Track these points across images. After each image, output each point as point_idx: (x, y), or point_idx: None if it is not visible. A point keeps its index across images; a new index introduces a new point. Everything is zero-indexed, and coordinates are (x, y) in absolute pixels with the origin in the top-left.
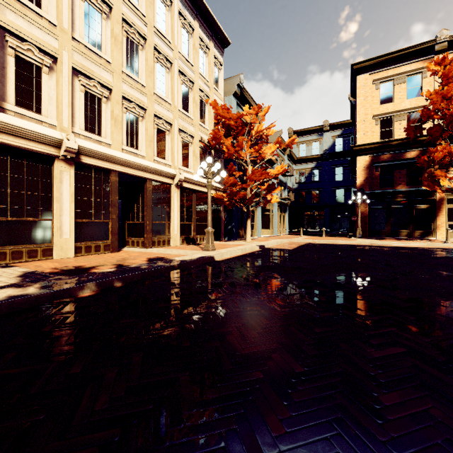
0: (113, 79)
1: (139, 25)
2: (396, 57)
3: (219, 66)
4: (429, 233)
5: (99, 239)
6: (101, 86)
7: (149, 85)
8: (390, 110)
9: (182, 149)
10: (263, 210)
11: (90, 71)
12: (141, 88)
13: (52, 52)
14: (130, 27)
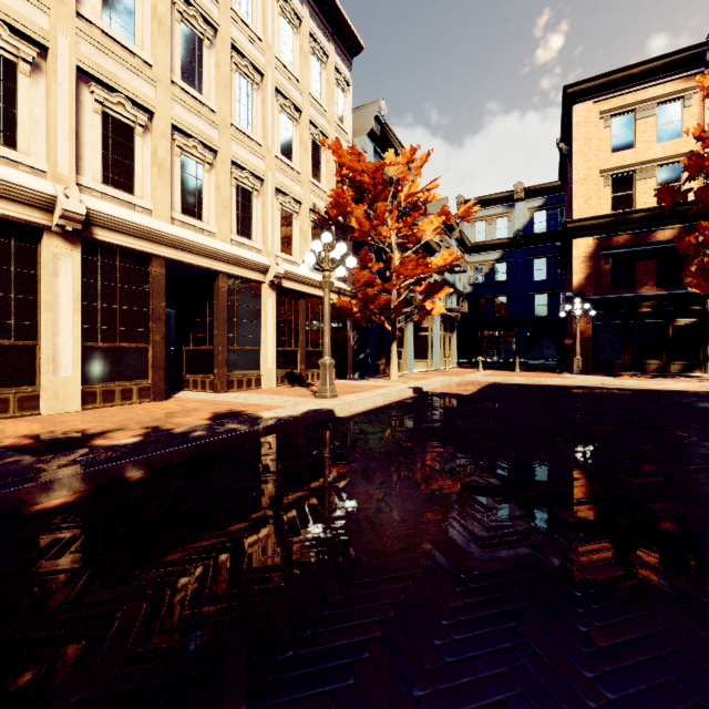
0: (156, 94)
1: (203, 3)
2: (639, 73)
3: (344, 87)
4: (695, 367)
5: (130, 378)
6: (134, 106)
7: (223, 110)
8: (629, 161)
9: (282, 223)
10: (417, 328)
11: (111, 77)
12: (207, 113)
13: (36, 36)
14: (188, 5)
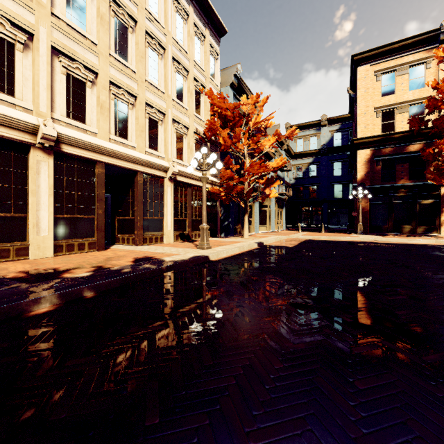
0: (99, 62)
1: (128, 5)
2: (398, 47)
3: (215, 56)
4: (433, 229)
5: (83, 236)
6: (86, 69)
7: (140, 71)
8: (392, 102)
9: (177, 141)
10: (261, 205)
11: (72, 52)
12: (130, 73)
13: (26, 27)
14: (119, 7)
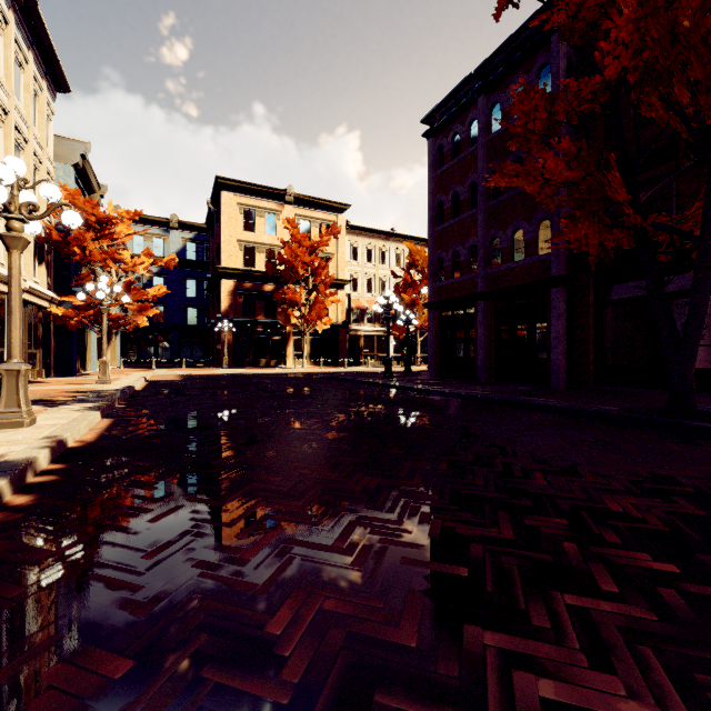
0: None
1: None
2: (257, 190)
3: (49, 115)
4: (282, 362)
5: None
6: None
7: None
8: (252, 239)
9: None
10: None
11: None
12: None
13: None
14: None
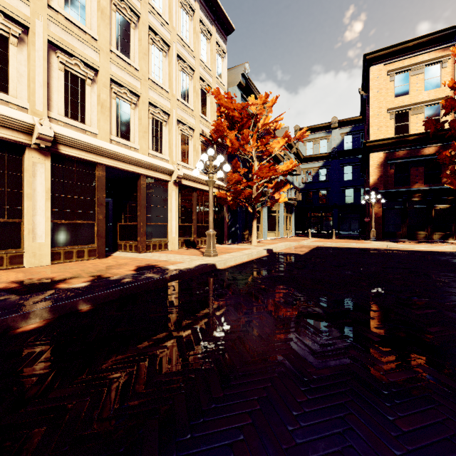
0: (100, 58)
1: None
2: (412, 46)
3: (222, 55)
4: (449, 236)
5: (82, 243)
6: (85, 66)
7: (143, 69)
8: (406, 102)
9: (182, 143)
10: (269, 211)
11: (70, 47)
12: (133, 71)
13: (21, 20)
14: (120, 1)
